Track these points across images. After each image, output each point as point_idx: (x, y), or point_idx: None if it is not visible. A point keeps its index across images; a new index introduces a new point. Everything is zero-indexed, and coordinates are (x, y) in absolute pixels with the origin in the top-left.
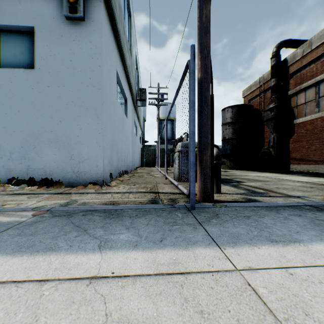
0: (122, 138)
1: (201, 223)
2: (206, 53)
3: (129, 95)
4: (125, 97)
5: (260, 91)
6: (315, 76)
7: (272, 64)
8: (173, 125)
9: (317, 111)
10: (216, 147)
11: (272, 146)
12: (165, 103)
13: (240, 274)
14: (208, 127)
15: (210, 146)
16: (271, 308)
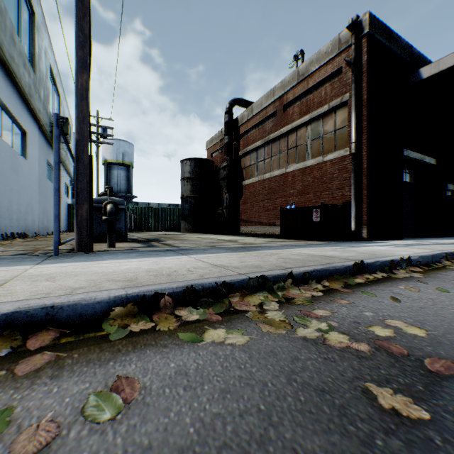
0: (14, 187)
1: (46, 260)
2: (82, 118)
3: (34, 125)
4: (23, 129)
5: (220, 147)
6: (256, 142)
7: (225, 120)
8: (130, 173)
9: (257, 175)
10: (115, 203)
11: (225, 207)
12: (116, 139)
13: (29, 269)
14: (85, 185)
15: (89, 202)
16: (25, 273)
